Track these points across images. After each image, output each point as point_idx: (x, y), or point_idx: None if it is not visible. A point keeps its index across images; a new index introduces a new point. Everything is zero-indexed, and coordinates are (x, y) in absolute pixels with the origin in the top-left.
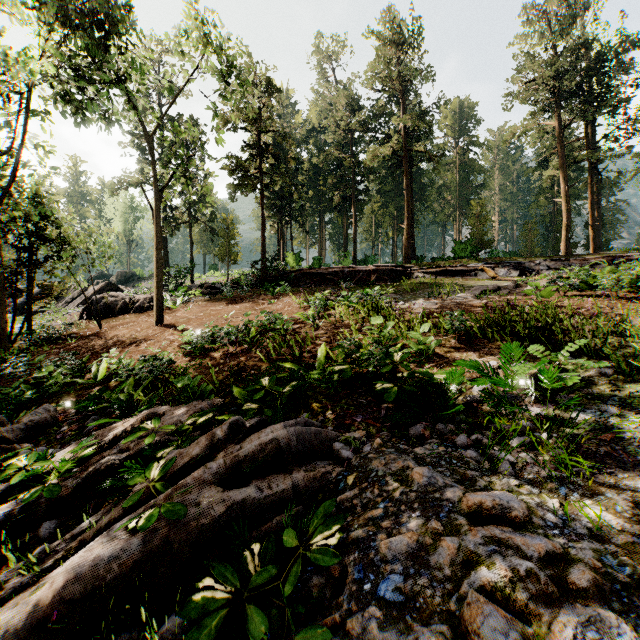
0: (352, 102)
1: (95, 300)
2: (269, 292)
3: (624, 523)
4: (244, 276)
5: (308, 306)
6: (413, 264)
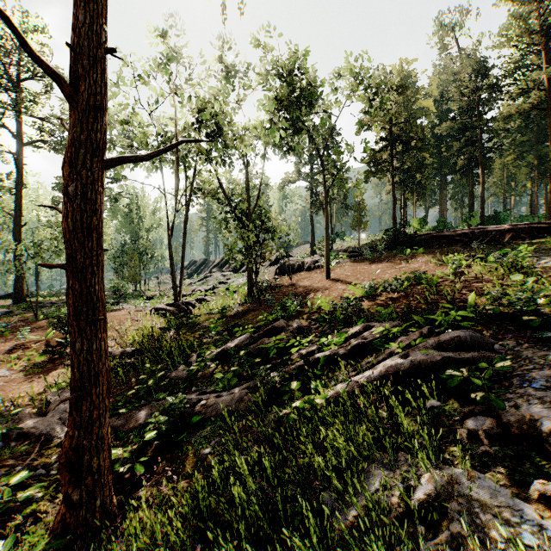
0: (479, 67)
1: (283, 263)
2: (402, 254)
3: None
4: (379, 242)
5: (443, 265)
6: None
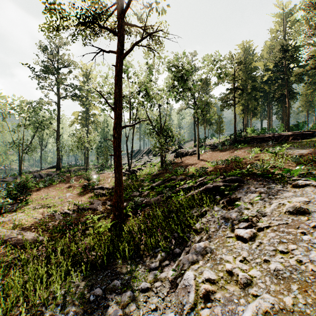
0: (285, 45)
1: (178, 152)
2: (237, 147)
3: (281, 186)
4: (226, 141)
5: (251, 153)
6: None
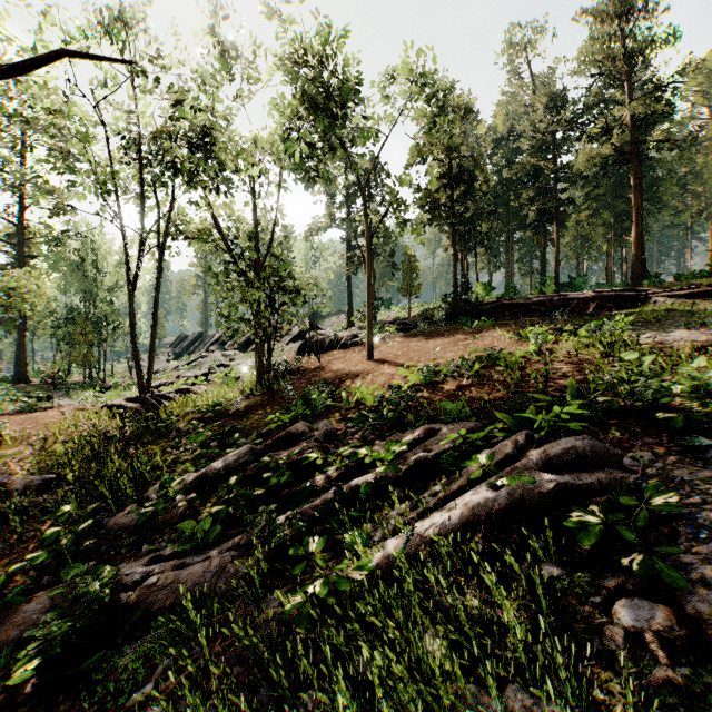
0: (554, 98)
1: (308, 338)
2: (466, 326)
3: None
4: (437, 311)
5: (521, 341)
6: (648, 286)
